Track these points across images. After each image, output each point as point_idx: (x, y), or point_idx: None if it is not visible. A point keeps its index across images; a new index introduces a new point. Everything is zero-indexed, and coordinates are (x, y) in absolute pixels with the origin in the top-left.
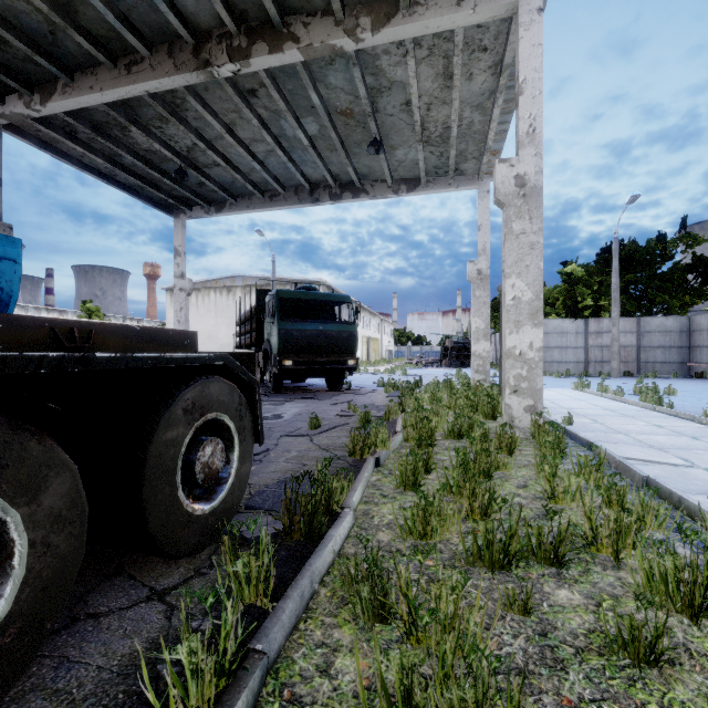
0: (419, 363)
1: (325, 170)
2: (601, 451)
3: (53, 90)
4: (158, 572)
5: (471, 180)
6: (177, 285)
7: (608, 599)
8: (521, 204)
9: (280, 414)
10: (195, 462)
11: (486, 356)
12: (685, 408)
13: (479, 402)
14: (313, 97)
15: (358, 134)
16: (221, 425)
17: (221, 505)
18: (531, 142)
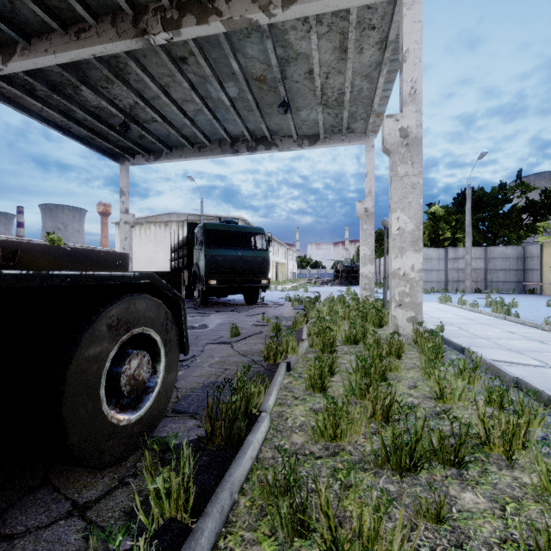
0: (317, 282)
1: (243, 127)
2: (472, 355)
3: (13, 52)
4: (83, 483)
5: (360, 137)
6: (122, 219)
7: (511, 501)
8: (405, 151)
9: (206, 324)
10: (120, 376)
11: (371, 277)
12: (527, 317)
13: (368, 313)
14: (233, 65)
15: (270, 97)
16: (148, 338)
17: (148, 412)
18: (413, 101)
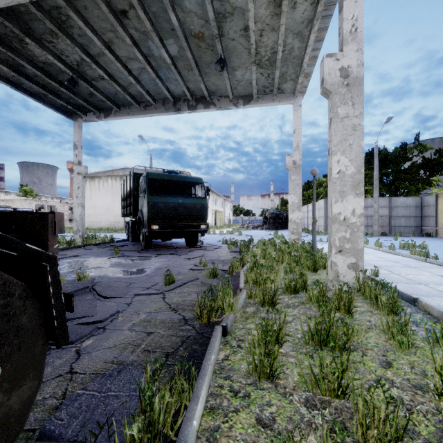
0: (249, 227)
1: (184, 86)
2: (431, 309)
3: None
4: None
5: (289, 97)
6: (75, 170)
7: None
8: (345, 92)
9: (144, 268)
10: None
11: (299, 222)
12: None
13: (302, 257)
14: (172, 18)
15: (208, 56)
16: None
17: None
18: (353, 39)
